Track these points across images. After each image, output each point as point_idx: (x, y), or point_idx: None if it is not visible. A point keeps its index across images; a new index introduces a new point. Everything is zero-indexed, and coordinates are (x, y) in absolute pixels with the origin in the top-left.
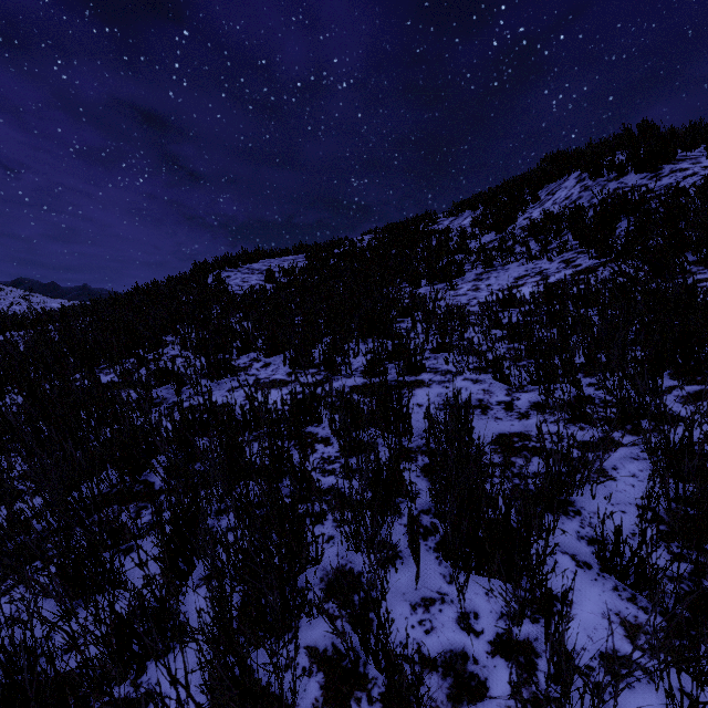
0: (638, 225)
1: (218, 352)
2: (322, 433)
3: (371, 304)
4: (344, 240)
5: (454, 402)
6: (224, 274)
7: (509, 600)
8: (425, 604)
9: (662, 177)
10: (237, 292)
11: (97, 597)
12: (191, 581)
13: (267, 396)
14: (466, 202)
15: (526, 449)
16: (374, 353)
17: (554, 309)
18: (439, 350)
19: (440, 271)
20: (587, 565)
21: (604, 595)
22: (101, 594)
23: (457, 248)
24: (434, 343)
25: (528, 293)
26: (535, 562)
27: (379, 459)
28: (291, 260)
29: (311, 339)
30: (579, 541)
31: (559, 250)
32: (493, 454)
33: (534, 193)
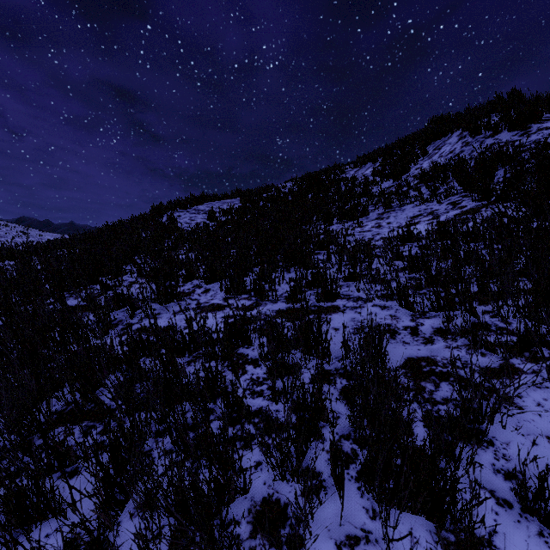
0: (514, 173)
1: (167, 279)
2: (252, 354)
3: (293, 239)
4: (271, 187)
5: (365, 326)
6: (175, 214)
7: (433, 542)
8: (350, 543)
9: (530, 134)
10: (185, 228)
11: (38, 525)
12: (127, 509)
13: (205, 321)
14: (367, 156)
15: (433, 374)
16: (296, 282)
17: (448, 244)
18: (351, 279)
19: (349, 211)
20: (508, 504)
21: (530, 541)
22: (42, 522)
23: (362, 192)
24: (346, 272)
25: (422, 230)
26: (461, 507)
27: (303, 387)
28: (229, 202)
29: (243, 268)
30: (495, 475)
31: (446, 194)
32: (404, 378)
33: (424, 148)
